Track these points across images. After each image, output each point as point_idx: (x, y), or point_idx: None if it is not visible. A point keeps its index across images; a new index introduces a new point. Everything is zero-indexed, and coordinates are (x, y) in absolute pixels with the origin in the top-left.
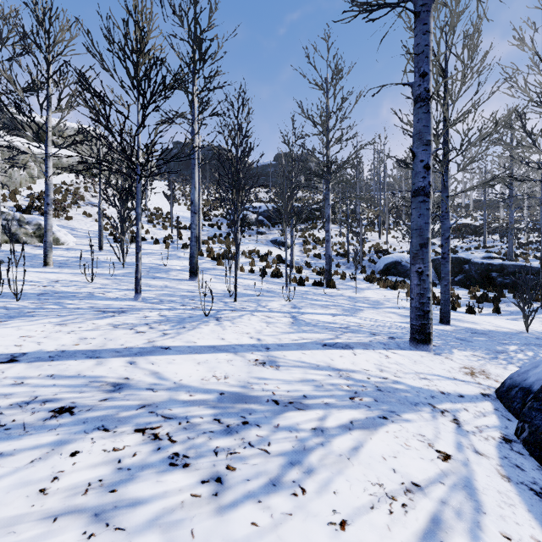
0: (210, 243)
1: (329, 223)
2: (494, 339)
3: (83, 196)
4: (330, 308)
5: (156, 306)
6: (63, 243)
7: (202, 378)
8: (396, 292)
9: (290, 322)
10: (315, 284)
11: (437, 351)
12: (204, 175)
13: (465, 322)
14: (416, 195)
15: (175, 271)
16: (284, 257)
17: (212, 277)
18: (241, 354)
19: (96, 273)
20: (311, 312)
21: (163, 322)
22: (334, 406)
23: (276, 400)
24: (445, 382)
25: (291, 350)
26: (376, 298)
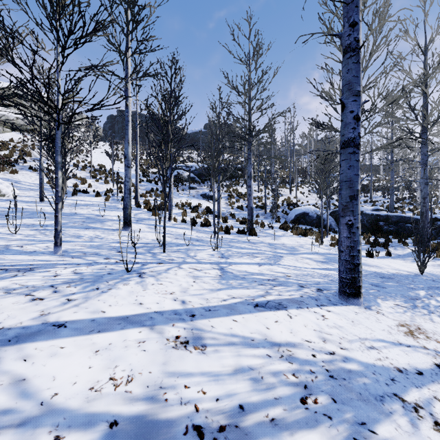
0: (147, 196)
1: (251, 180)
2: (402, 283)
3: (30, 152)
4: (255, 256)
5: (74, 261)
6: (4, 194)
7: (91, 387)
8: (307, 239)
9: (218, 275)
10: (239, 233)
11: (366, 304)
12: (144, 139)
13: (370, 266)
14: (345, 146)
15: (111, 221)
16: (212, 208)
17: (147, 226)
18: (159, 328)
19: (26, 224)
20: (238, 261)
21: (75, 282)
22: (285, 426)
23: (199, 427)
24: (393, 350)
25: (220, 316)
26: (291, 244)
